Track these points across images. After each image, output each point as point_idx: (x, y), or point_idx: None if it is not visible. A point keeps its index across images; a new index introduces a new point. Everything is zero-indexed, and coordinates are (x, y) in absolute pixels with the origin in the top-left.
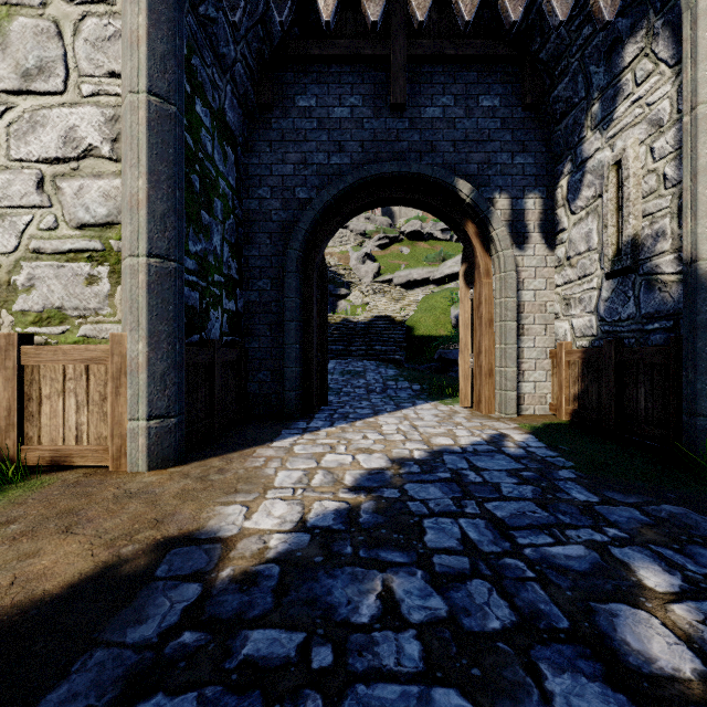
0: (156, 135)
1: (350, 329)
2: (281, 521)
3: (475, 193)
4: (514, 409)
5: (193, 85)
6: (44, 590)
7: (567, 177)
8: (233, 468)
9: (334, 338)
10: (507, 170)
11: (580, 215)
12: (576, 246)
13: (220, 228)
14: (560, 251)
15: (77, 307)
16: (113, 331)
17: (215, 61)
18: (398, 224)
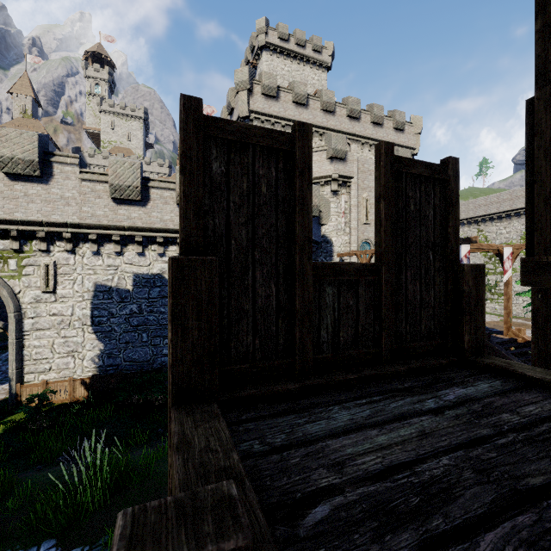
0: None
1: None
2: None
3: (4, 326)
4: None
5: None
6: None
7: None
8: None
9: None
10: None
11: None
12: None
13: None
14: None
15: None
16: None
17: None
18: None
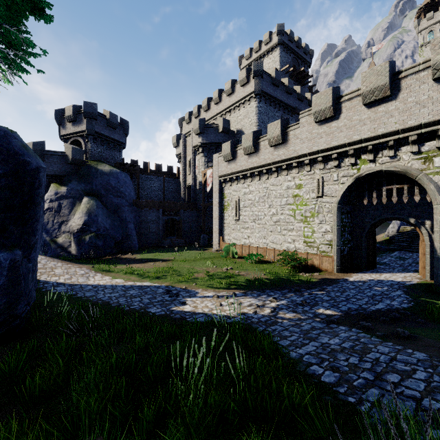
0: (337, 231)
1: (414, 235)
2: (352, 279)
3: (415, 222)
4: (428, 278)
5: (342, 214)
6: (332, 278)
7: None
8: (348, 275)
9: (402, 239)
10: (430, 214)
11: None
12: None
13: (346, 232)
14: None
15: (327, 251)
16: (331, 254)
17: (346, 205)
18: None
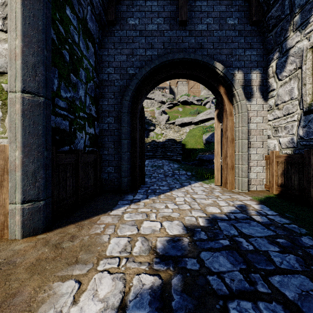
0: (28, 10)
1: (155, 145)
2: (103, 307)
3: (225, 70)
4: (246, 187)
5: None
6: None
7: (276, 60)
8: (81, 235)
9: (148, 149)
10: (242, 58)
11: (285, 80)
12: (282, 98)
13: (84, 86)
14: (271, 101)
15: None
16: (3, 144)
17: None
18: (176, 98)
